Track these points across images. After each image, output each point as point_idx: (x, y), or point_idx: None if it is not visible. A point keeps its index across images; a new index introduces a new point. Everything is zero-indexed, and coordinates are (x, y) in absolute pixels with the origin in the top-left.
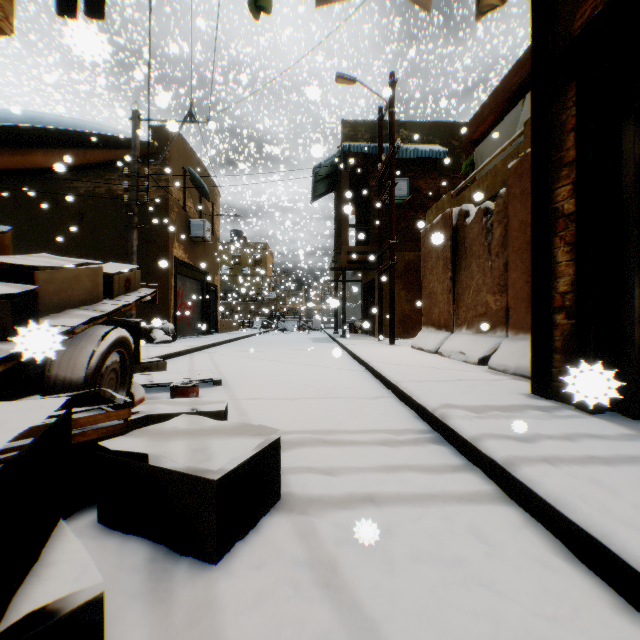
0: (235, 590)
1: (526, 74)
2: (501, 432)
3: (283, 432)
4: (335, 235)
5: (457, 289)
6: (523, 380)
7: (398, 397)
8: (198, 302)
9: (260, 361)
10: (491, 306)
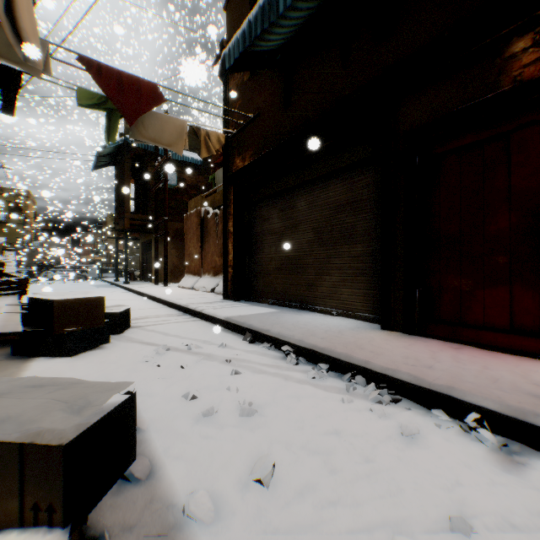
0: (129, 334)
1: None
2: (204, 306)
3: None
4: (116, 200)
5: (204, 253)
6: None
7: (170, 306)
8: None
9: None
10: (218, 263)
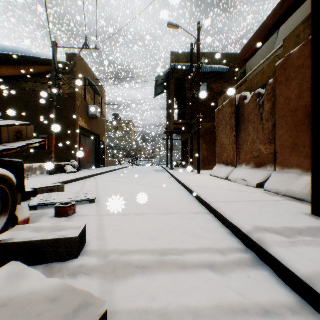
0: None
1: (278, 17)
2: None
3: (128, 251)
4: (167, 115)
5: (239, 142)
6: (294, 201)
7: (211, 213)
8: (93, 150)
9: (124, 184)
10: (263, 152)
